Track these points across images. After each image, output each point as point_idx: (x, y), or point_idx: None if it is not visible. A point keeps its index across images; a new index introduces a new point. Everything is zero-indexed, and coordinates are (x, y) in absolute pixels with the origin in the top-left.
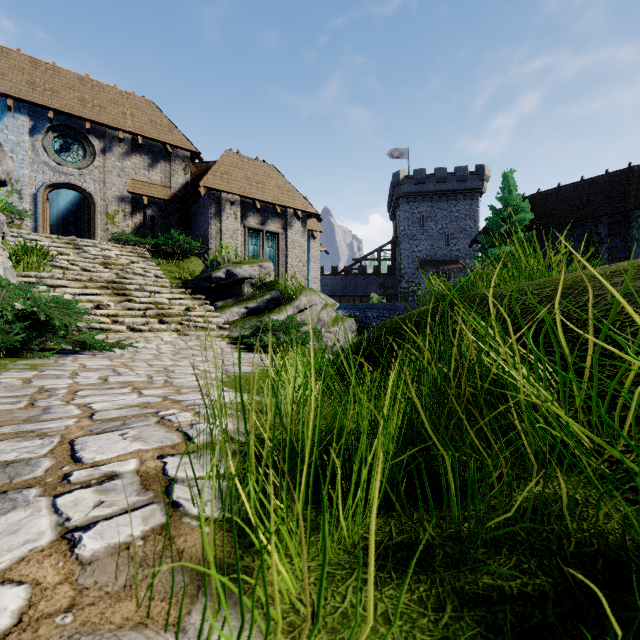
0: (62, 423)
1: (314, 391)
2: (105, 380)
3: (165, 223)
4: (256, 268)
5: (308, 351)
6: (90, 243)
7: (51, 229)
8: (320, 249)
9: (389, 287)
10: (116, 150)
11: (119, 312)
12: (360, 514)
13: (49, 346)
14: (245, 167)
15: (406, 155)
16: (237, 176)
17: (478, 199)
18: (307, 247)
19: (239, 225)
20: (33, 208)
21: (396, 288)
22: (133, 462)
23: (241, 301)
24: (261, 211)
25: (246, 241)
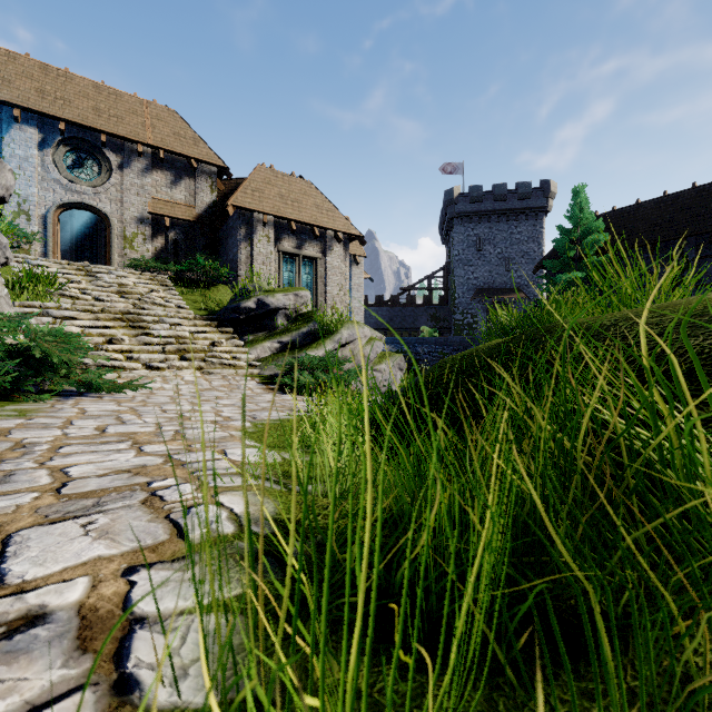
0: (15, 500)
1: (370, 485)
2: (102, 431)
3: (190, 247)
4: (291, 297)
5: (351, 394)
6: (105, 269)
7: (64, 255)
8: (364, 276)
9: (441, 319)
10: (135, 165)
11: (134, 347)
12: (452, 704)
13: (51, 387)
14: (279, 184)
15: (460, 170)
16: (270, 194)
17: (543, 219)
18: (349, 274)
19: (272, 249)
20: (43, 231)
21: (449, 320)
22: (81, 585)
23: (274, 335)
24: (297, 233)
25: (280, 267)
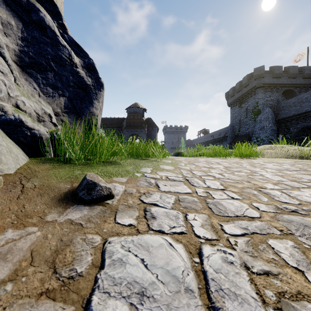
0: None
1: None
2: None
3: None
4: None
5: None
6: None
7: None
8: None
9: None
10: None
11: None
12: None
13: None
14: None
15: None
16: None
17: None
18: None
19: None
20: None
21: None
22: None
23: None
24: None
25: None
